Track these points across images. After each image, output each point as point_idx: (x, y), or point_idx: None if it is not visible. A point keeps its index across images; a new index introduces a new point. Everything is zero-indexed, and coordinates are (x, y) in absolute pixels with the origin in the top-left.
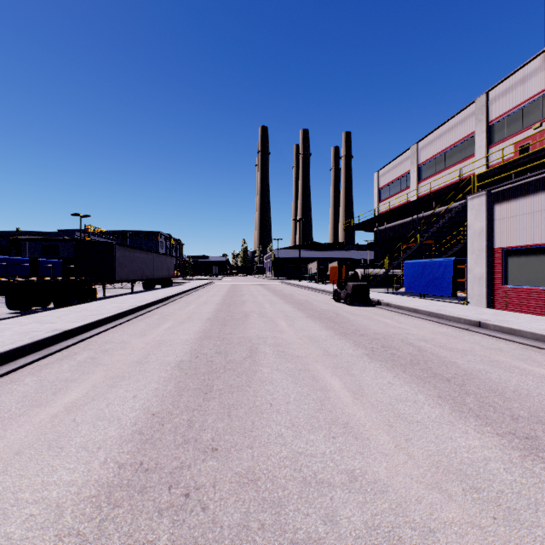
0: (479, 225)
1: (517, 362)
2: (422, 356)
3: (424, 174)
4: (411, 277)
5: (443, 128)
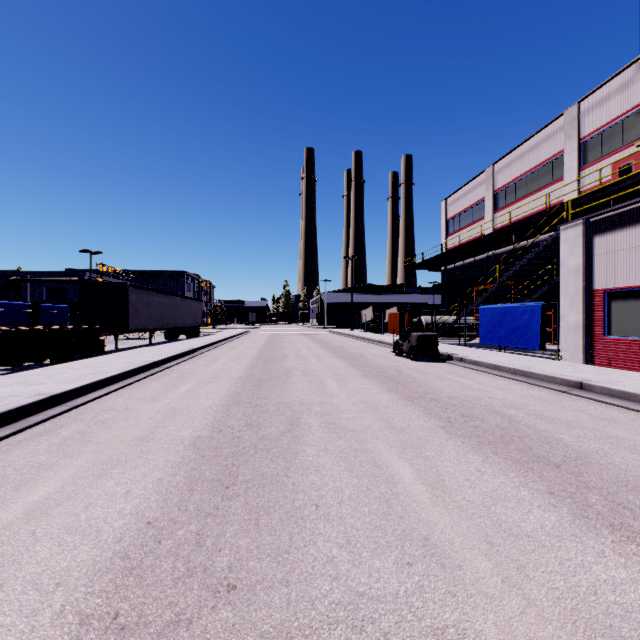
0: (574, 261)
1: None
2: (516, 430)
3: (501, 203)
4: (488, 325)
5: (524, 146)
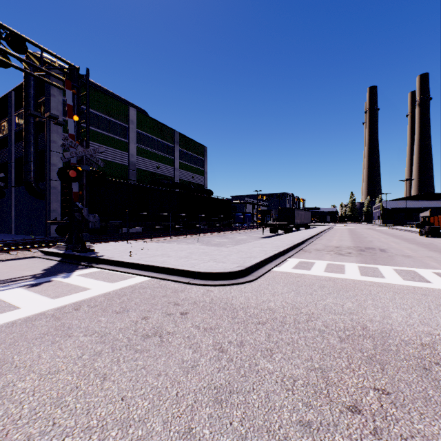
0: None
1: None
2: (428, 244)
3: None
4: None
5: None
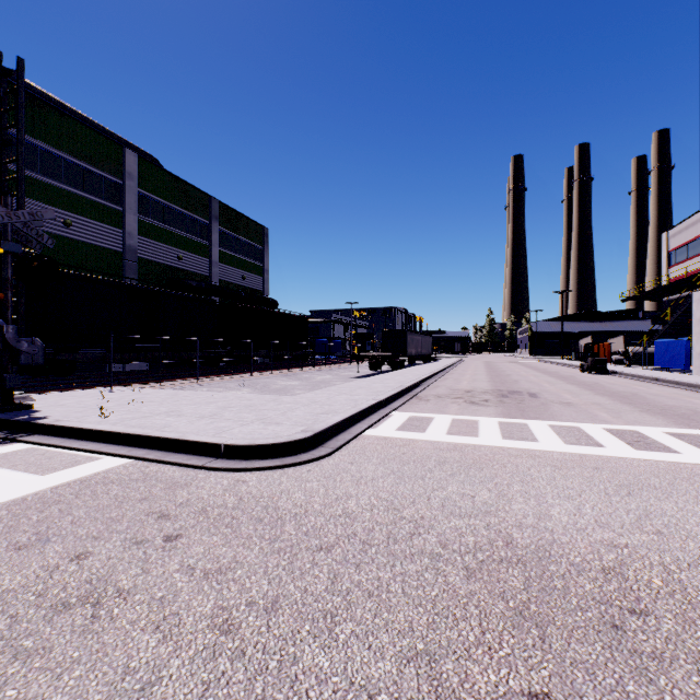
0: (698, 314)
1: (636, 386)
2: (593, 384)
3: None
4: (659, 354)
5: None
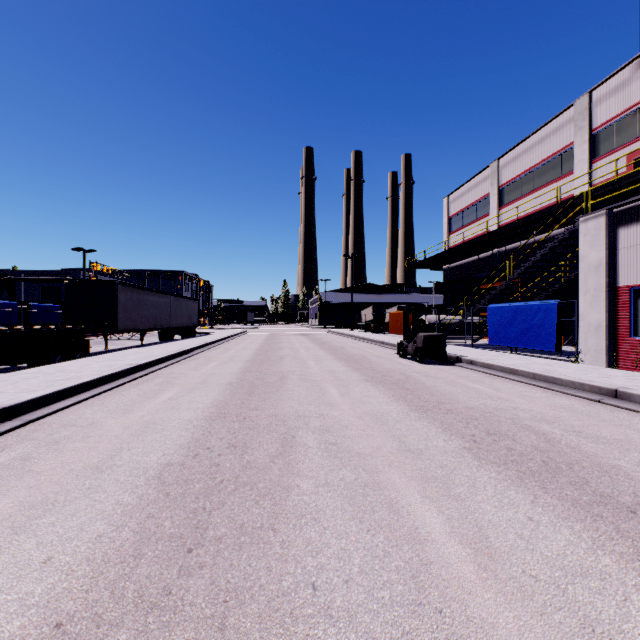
0: (595, 256)
1: None
2: (558, 453)
3: (507, 198)
4: (498, 325)
5: (531, 139)
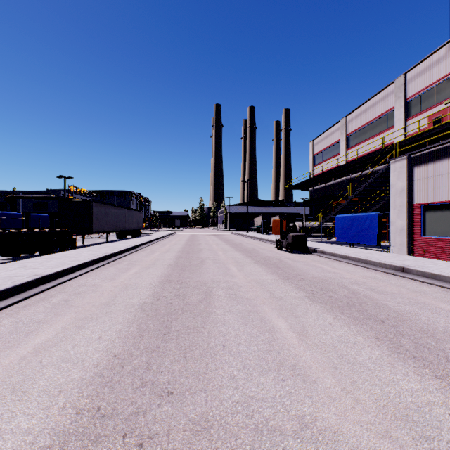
0: (400, 184)
1: (441, 304)
2: (357, 298)
3: (351, 143)
4: (342, 228)
5: (367, 104)
